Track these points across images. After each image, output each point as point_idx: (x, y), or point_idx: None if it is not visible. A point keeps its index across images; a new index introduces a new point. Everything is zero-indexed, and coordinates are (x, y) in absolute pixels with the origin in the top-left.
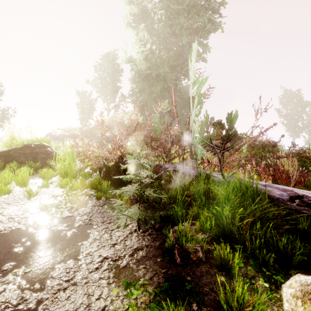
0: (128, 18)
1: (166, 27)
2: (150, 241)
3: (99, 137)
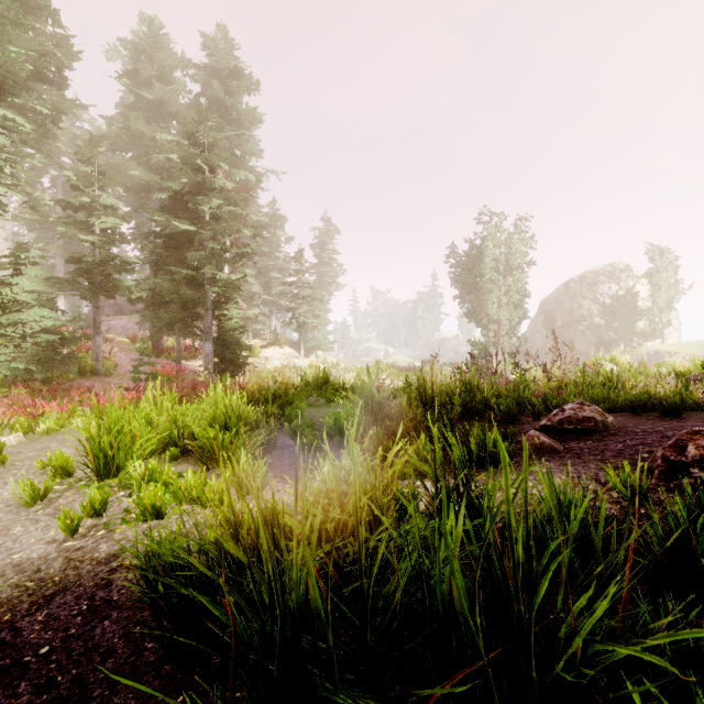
0: None
1: None
2: None
3: None
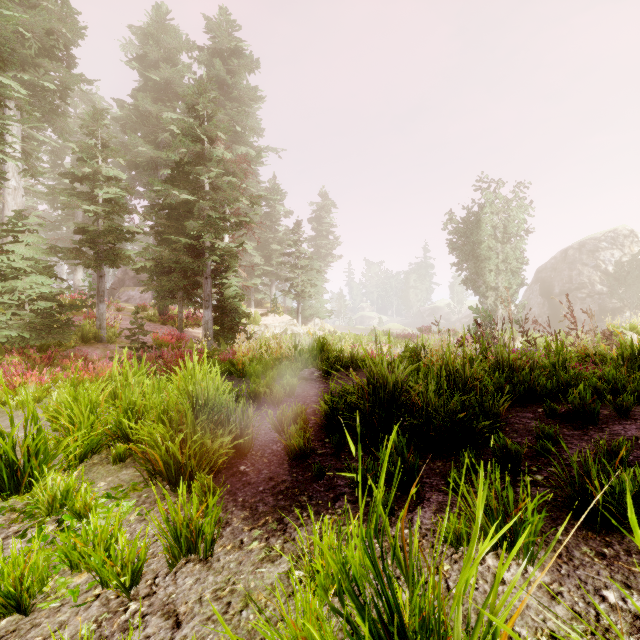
0: None
1: None
2: None
3: None
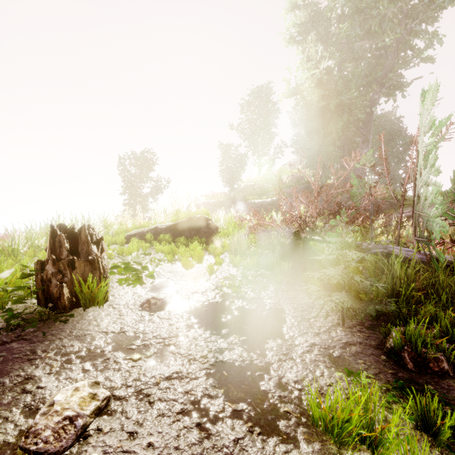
0: (290, 32)
1: (355, 27)
2: (362, 338)
3: (251, 204)
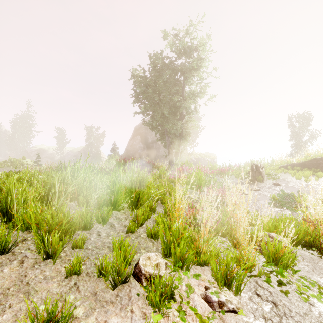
0: None
1: None
2: None
3: None
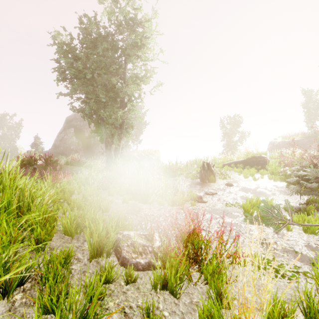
0: None
1: None
2: (302, 203)
3: None
